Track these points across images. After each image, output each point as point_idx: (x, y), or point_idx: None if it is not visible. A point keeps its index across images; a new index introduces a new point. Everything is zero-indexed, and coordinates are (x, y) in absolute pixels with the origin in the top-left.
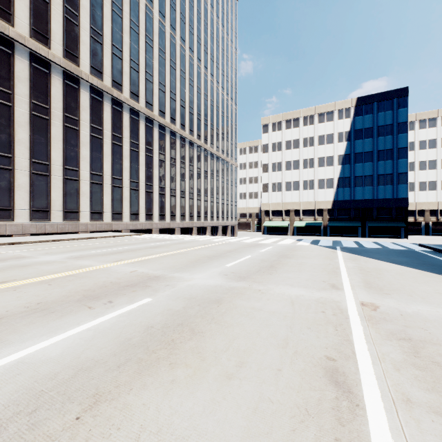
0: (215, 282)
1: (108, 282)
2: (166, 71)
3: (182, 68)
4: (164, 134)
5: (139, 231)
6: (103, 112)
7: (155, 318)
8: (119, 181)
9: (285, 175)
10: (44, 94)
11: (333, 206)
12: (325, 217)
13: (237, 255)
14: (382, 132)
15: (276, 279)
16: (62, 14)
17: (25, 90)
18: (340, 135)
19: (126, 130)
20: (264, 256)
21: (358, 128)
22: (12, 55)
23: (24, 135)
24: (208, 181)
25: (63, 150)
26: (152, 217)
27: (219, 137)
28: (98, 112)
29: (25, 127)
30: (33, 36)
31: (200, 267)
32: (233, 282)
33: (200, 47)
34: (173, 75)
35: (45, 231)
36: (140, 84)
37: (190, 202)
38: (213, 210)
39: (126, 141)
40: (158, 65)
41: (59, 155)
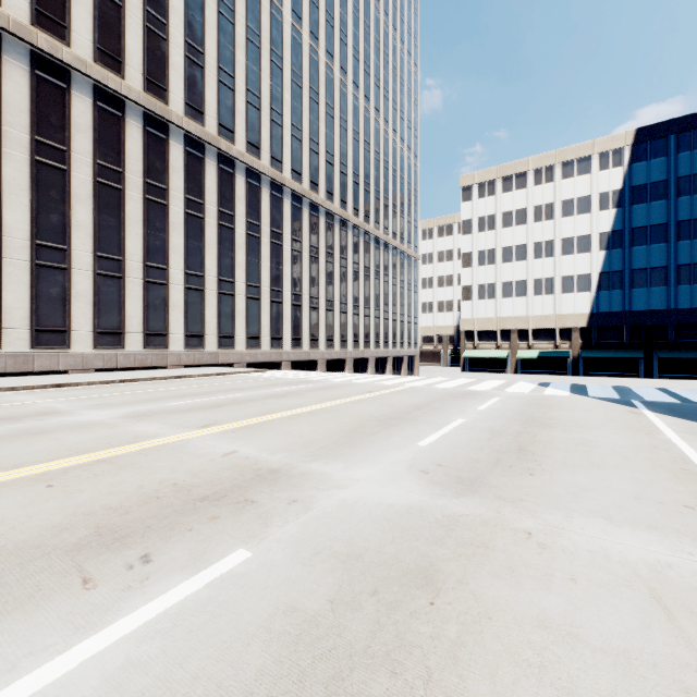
0: (405, 494)
1: (168, 483)
2: (302, 106)
3: (329, 101)
4: (300, 208)
5: (261, 365)
6: (205, 176)
7: (241, 659)
8: (230, 286)
9: (501, 270)
10: (115, 150)
11: (591, 323)
12: (575, 343)
13: (435, 418)
14: (686, 189)
15: (553, 491)
16: (142, 22)
17: (86, 144)
18: (602, 198)
19: (239, 204)
20: (491, 421)
21: (637, 184)
22: (68, 91)
23: (85, 214)
24: (370, 284)
25: (143, 237)
26: (281, 342)
27: (389, 212)
28: (197, 175)
29: (87, 202)
30: (99, 60)
31: (365, 447)
32: (450, 499)
33: (358, 65)
34: (313, 113)
35: (117, 364)
36: (262, 129)
37: (341, 317)
38: (379, 332)
39: (239, 222)
40: (290, 98)
41: (138, 244)
